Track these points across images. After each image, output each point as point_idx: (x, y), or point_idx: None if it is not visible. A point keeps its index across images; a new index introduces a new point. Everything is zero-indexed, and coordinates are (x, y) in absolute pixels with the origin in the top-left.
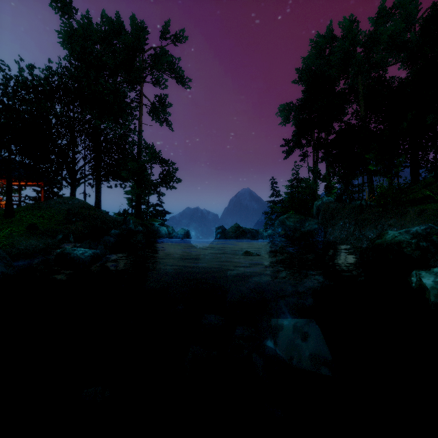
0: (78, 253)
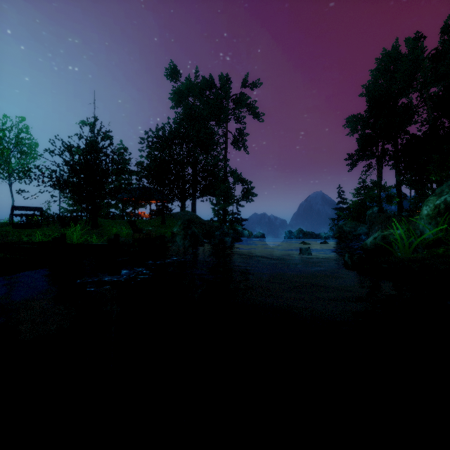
0: (227, 239)
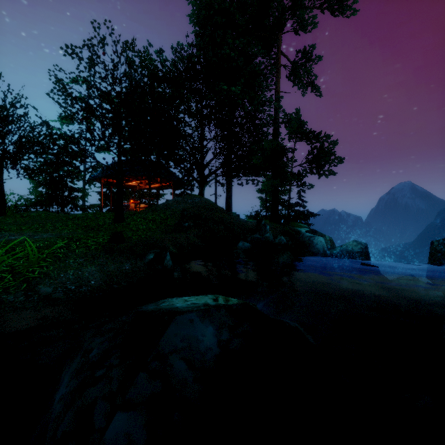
0: None
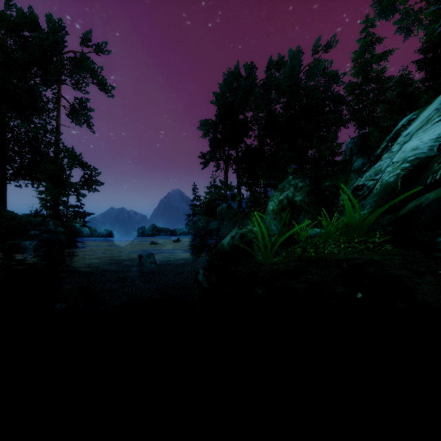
0: (26, 244)
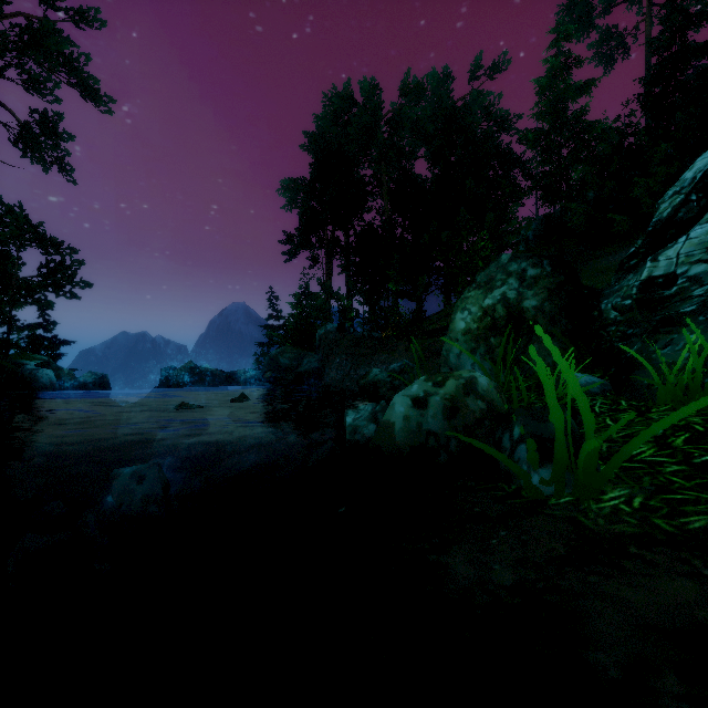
0: None
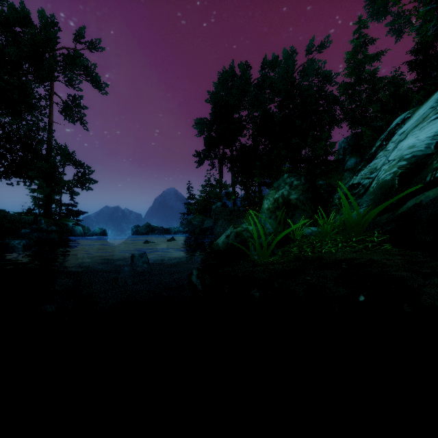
0: (14, 243)
